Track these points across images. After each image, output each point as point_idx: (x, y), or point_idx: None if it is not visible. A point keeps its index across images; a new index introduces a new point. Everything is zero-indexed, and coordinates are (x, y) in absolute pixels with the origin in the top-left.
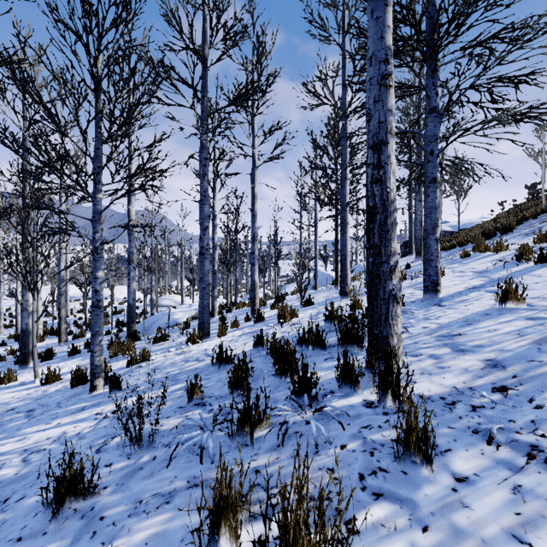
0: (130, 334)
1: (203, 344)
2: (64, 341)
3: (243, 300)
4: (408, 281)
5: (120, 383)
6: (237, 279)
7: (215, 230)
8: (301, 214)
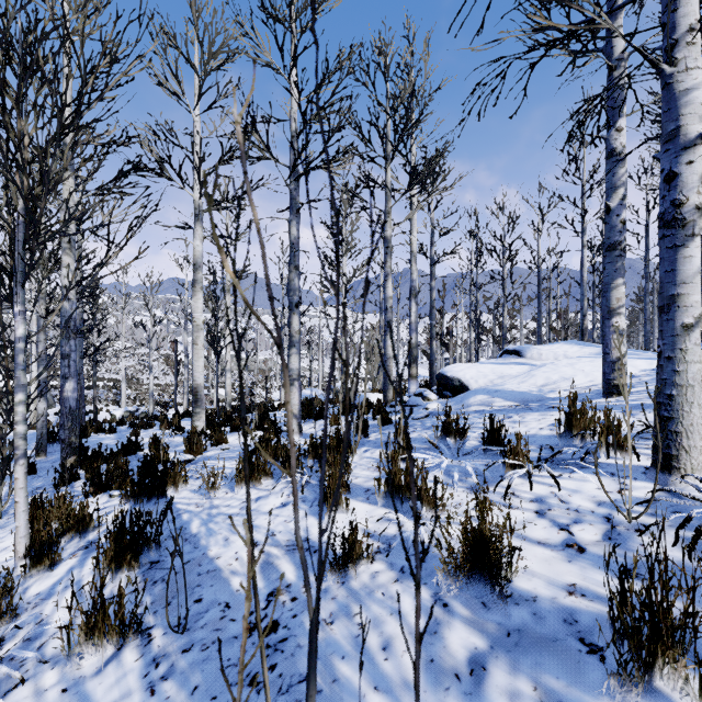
0: None
1: None
2: None
3: None
4: None
5: None
6: None
7: None
8: None
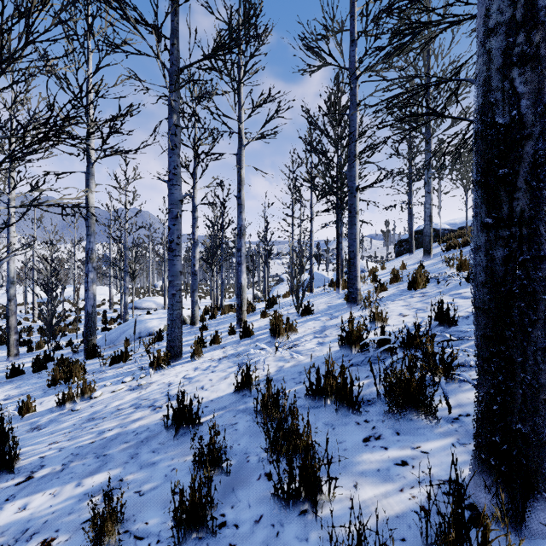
0: (88, 349)
1: (170, 372)
2: (14, 355)
3: (231, 301)
4: (433, 285)
5: (16, 456)
6: (223, 280)
7: (196, 223)
8: (293, 210)
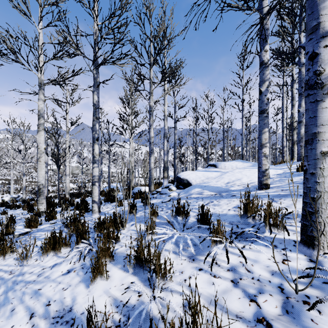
0: None
1: None
2: None
3: None
4: None
5: None
6: None
7: (277, 143)
8: None
